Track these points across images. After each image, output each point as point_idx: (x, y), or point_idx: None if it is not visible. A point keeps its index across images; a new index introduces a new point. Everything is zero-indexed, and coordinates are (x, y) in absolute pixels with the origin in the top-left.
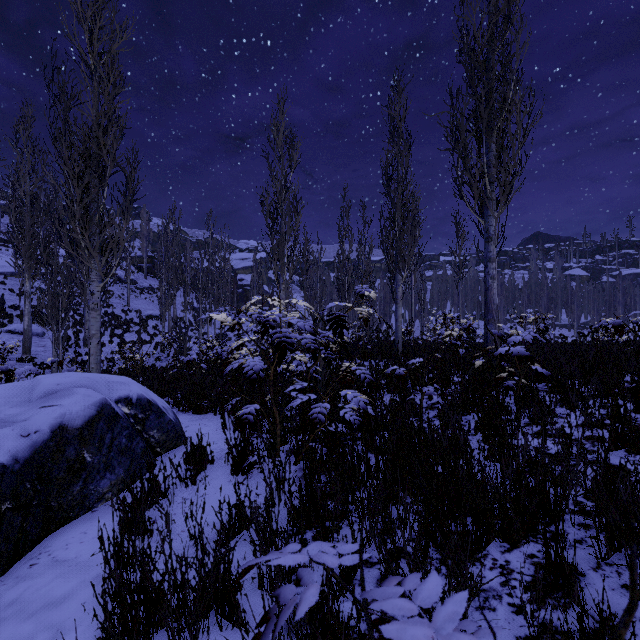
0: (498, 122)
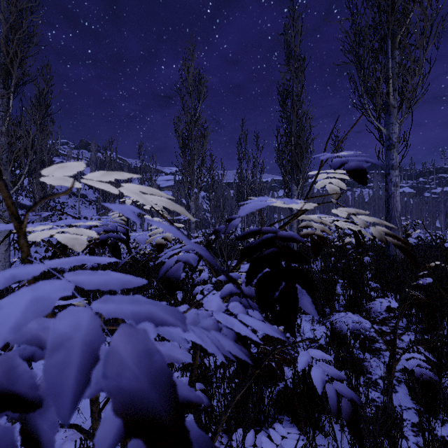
0: (404, 26)
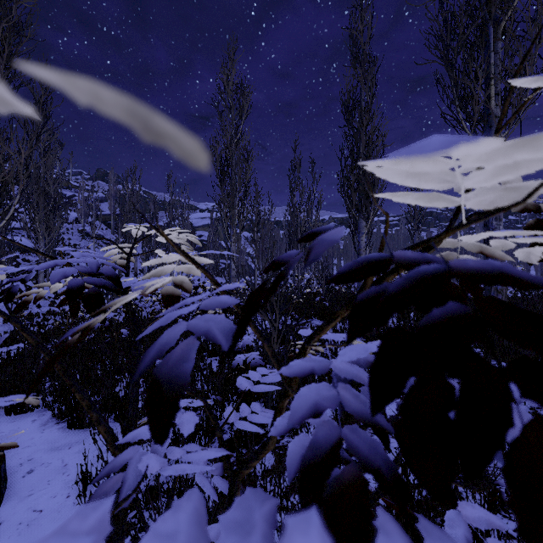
0: (511, 9)
